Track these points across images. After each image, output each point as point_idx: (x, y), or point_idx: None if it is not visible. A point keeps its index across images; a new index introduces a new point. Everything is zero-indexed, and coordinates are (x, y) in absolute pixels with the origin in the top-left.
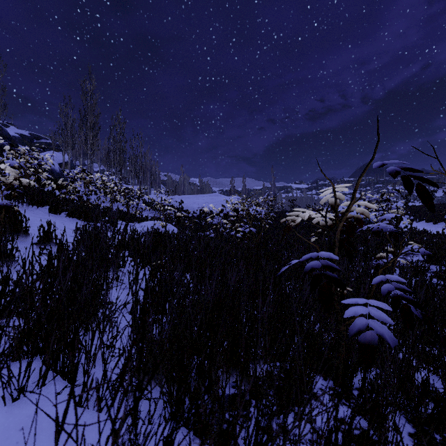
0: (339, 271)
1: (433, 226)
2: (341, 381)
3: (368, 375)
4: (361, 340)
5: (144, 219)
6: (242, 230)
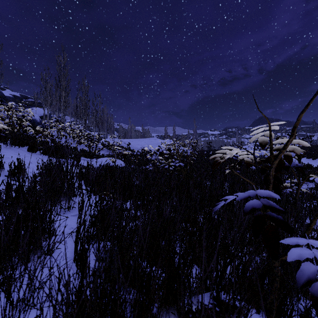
0: (284, 212)
1: (312, 161)
2: (276, 316)
3: (297, 305)
4: (314, 292)
5: (101, 156)
6: (174, 164)
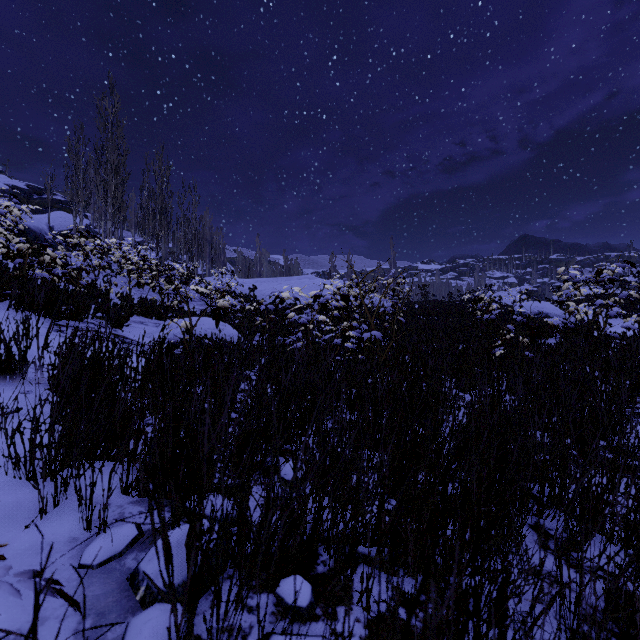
0: None
1: None
2: None
3: None
4: None
5: (186, 315)
6: (356, 335)
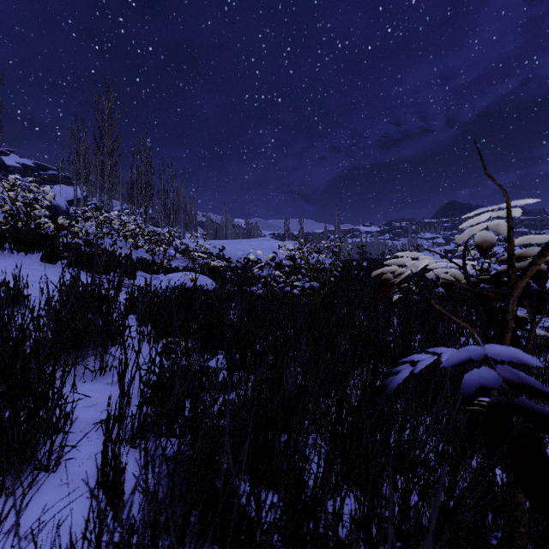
0: None
1: None
2: None
3: None
4: None
5: (173, 270)
6: (301, 284)
